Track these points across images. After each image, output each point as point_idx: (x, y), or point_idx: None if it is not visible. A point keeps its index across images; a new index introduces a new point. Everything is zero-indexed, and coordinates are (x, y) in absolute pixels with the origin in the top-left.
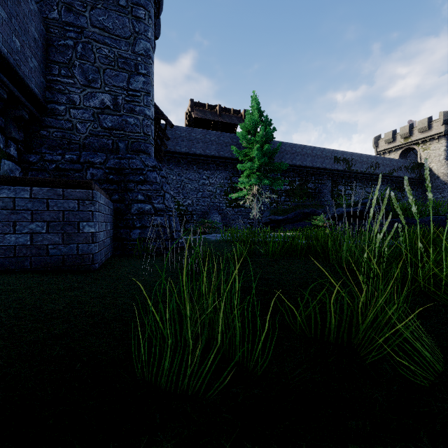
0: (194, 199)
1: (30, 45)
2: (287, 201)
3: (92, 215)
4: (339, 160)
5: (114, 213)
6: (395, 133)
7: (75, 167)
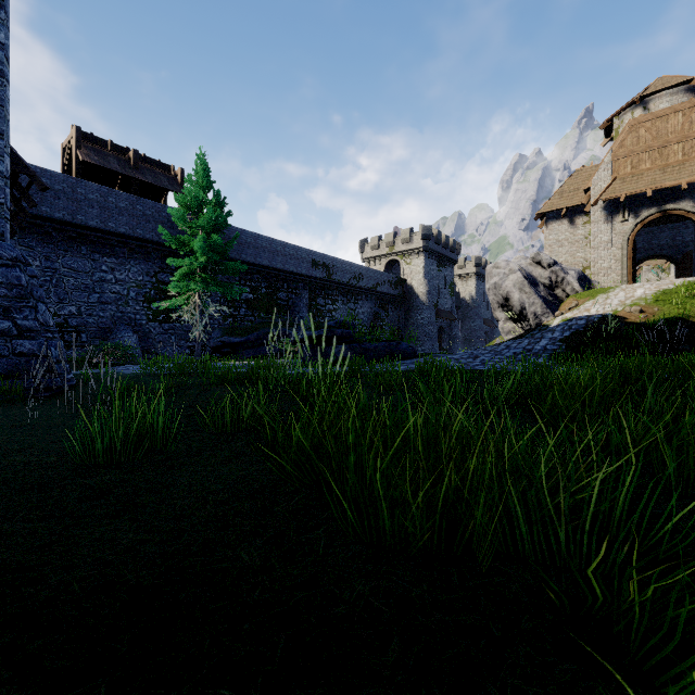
0: (82, 306)
1: None
2: (249, 315)
3: None
4: (318, 265)
5: None
6: (381, 239)
7: None
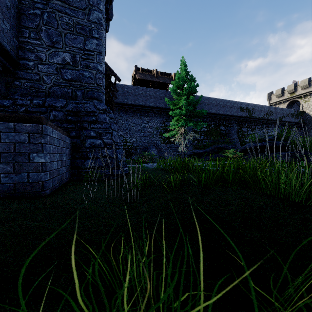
0: (137, 138)
1: (2, 9)
2: (205, 139)
3: (42, 147)
4: (243, 109)
5: (72, 147)
6: (284, 90)
7: (41, 110)
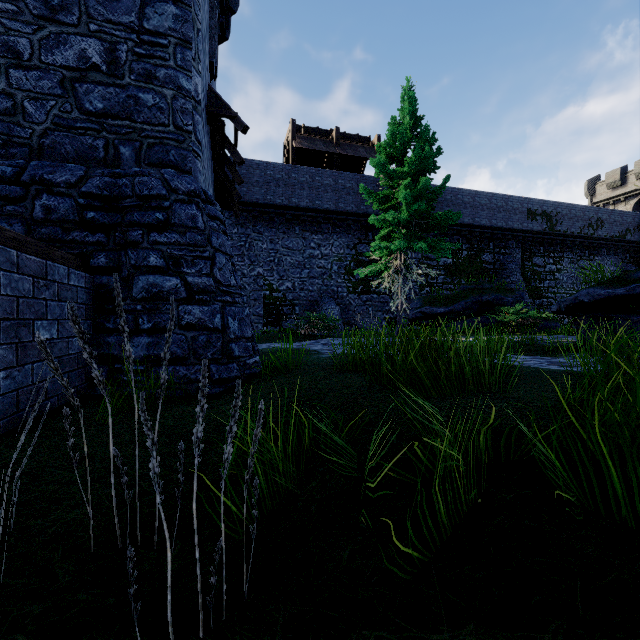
0: (296, 281)
1: None
2: (448, 283)
3: None
4: (534, 215)
5: (95, 298)
6: (626, 171)
7: (8, 192)
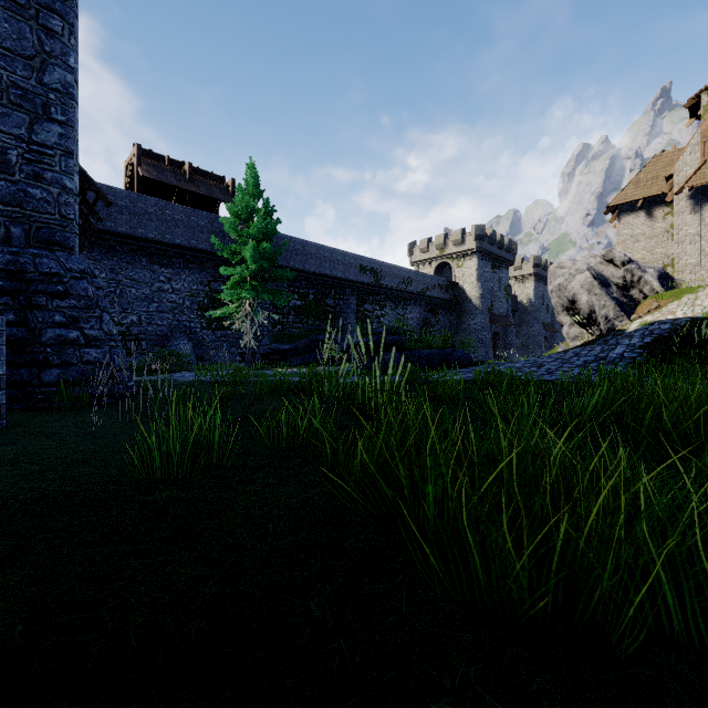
0: (142, 315)
1: None
2: (297, 322)
3: None
4: (365, 270)
5: (6, 343)
6: (431, 242)
7: None
